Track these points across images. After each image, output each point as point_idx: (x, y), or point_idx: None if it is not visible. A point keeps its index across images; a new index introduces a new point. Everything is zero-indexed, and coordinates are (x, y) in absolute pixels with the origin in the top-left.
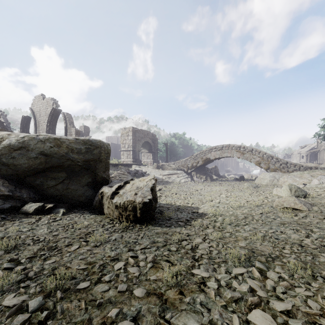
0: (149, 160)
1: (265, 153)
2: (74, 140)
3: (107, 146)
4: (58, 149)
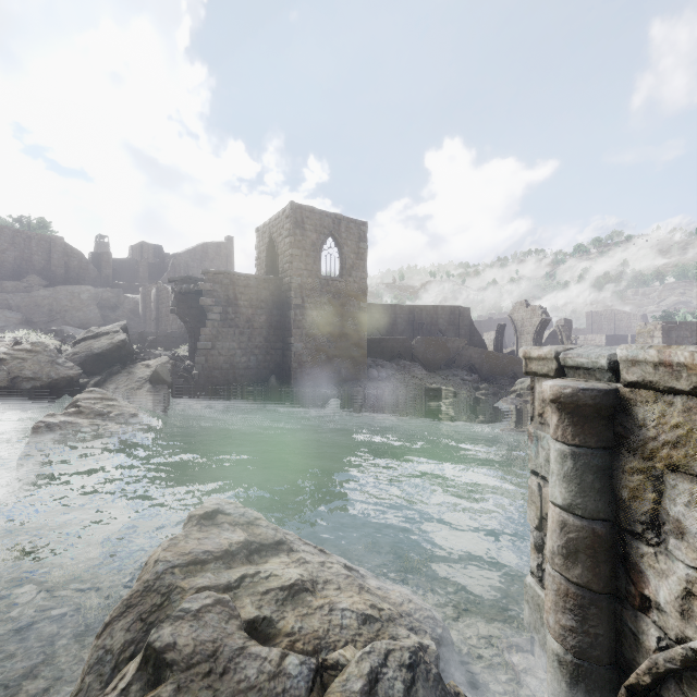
0: None
1: None
2: None
3: None
4: None
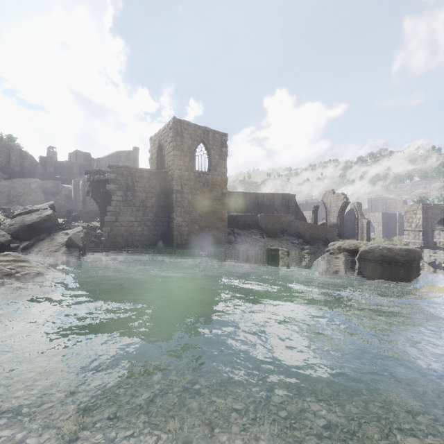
0: None
1: None
2: (399, 249)
3: (420, 252)
4: (390, 254)
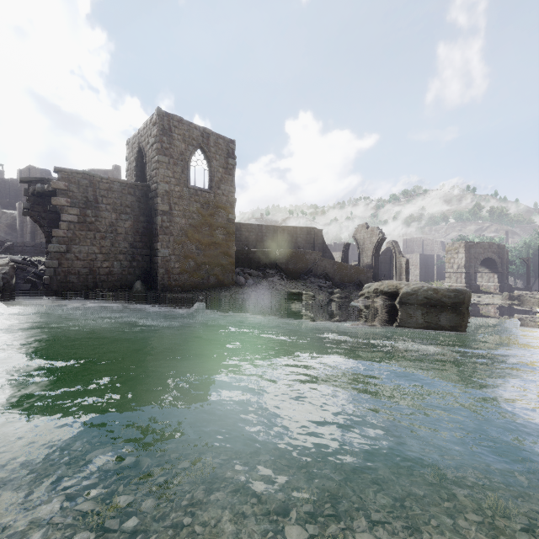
0: (491, 283)
1: None
2: (446, 290)
3: (469, 292)
4: (436, 295)
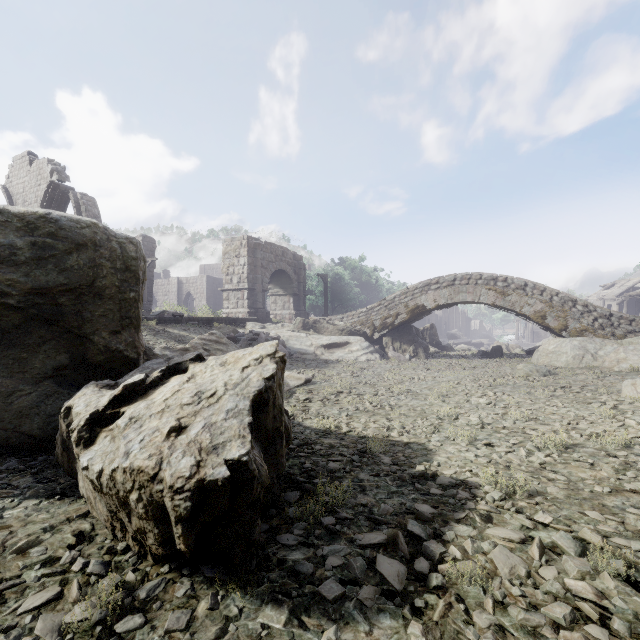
0: (286, 311)
1: (558, 292)
2: None
3: (125, 245)
4: None
